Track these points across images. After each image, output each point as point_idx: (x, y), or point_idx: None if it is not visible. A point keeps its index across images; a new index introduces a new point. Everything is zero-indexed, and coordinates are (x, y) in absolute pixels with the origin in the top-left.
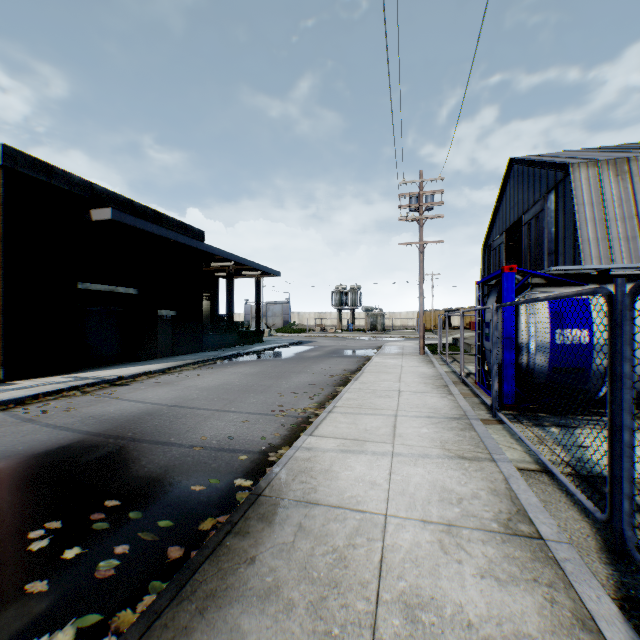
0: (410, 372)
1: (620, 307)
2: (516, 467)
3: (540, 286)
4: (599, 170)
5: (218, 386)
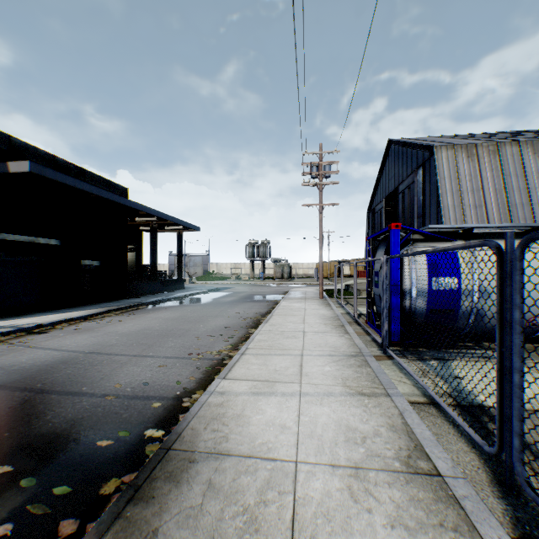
0: (312, 314)
1: (510, 258)
2: (408, 401)
3: (420, 241)
4: (455, 152)
5: (138, 331)
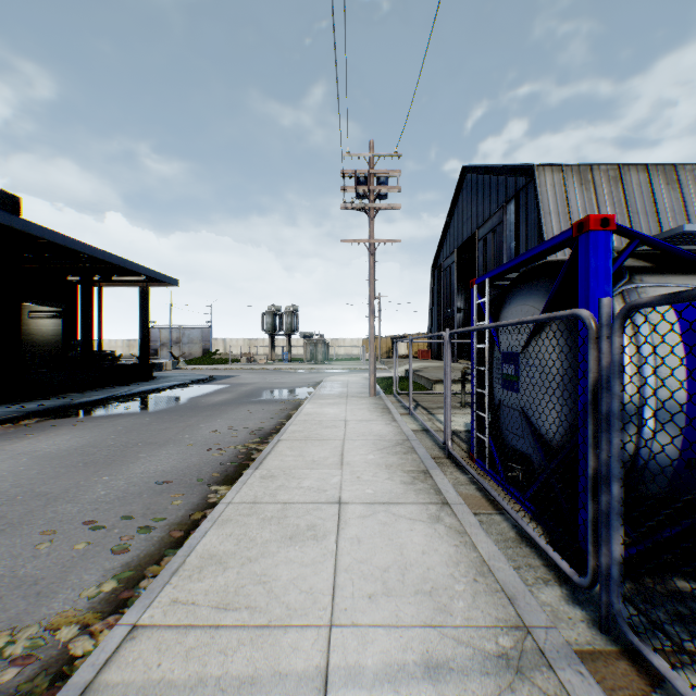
0: (359, 435)
1: None
2: None
3: (646, 272)
4: (565, 176)
5: None
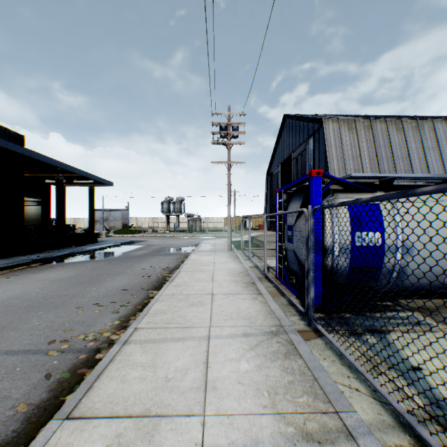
0: (221, 269)
1: None
2: None
3: (340, 192)
4: (340, 125)
5: (3, 302)
